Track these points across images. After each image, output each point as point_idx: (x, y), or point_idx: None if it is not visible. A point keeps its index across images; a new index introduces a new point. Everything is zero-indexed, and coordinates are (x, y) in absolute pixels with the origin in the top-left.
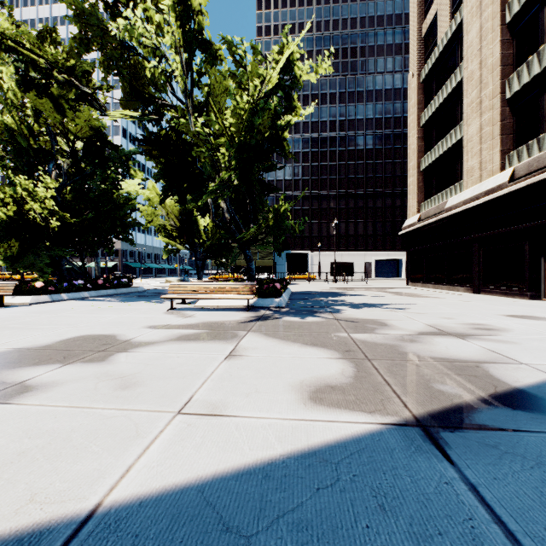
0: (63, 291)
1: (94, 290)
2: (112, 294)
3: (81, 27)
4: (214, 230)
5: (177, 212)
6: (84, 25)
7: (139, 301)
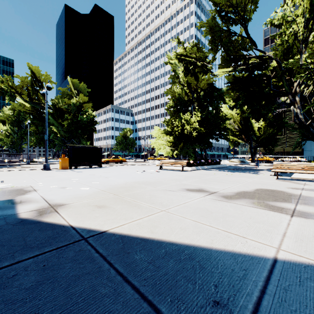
0: (197, 165)
1: (206, 165)
2: (215, 168)
3: (212, 35)
4: (265, 129)
5: (238, 121)
6: (213, 33)
7: (240, 172)
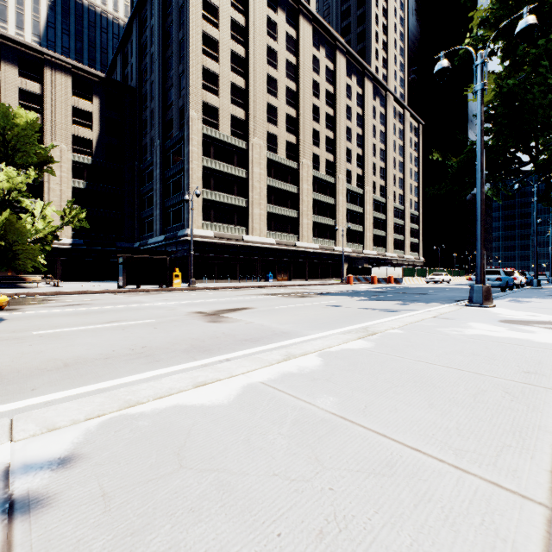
0: None
1: None
2: None
3: None
4: None
5: None
6: None
7: None
